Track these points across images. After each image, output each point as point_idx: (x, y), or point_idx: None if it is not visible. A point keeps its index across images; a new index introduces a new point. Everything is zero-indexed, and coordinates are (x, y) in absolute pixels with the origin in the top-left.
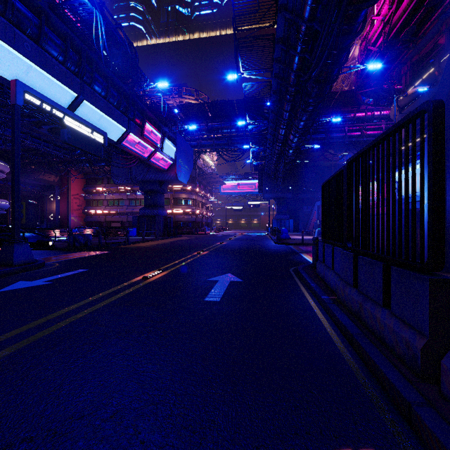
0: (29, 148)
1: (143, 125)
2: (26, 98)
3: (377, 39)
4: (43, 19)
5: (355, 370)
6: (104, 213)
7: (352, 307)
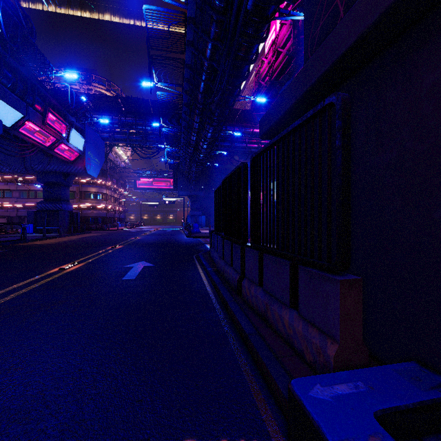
0: None
1: (46, 113)
2: None
3: (266, 76)
4: None
5: (213, 299)
6: None
7: (221, 271)
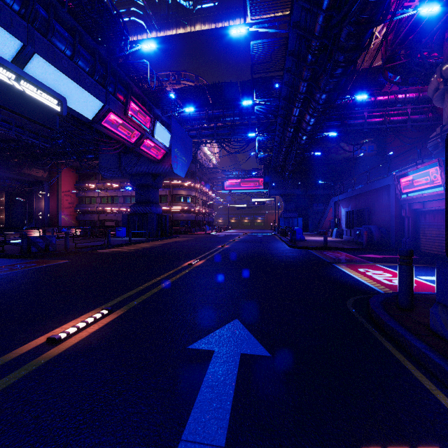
0: (9, 138)
1: (127, 101)
2: None
3: None
4: None
5: None
6: (97, 211)
7: None
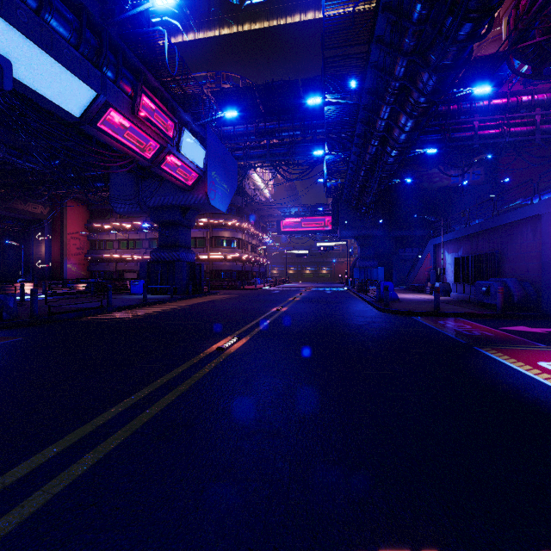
0: None
1: (136, 93)
2: None
3: None
4: None
5: None
6: (114, 259)
7: None
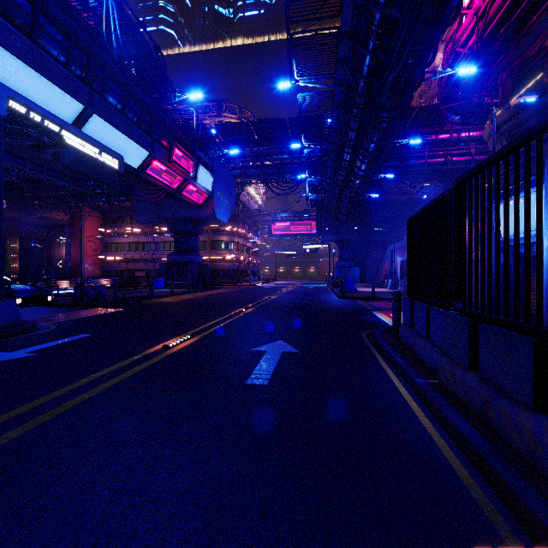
0: (31, 179)
1: (172, 148)
2: (11, 106)
3: (467, 39)
4: (37, 6)
5: (500, 529)
6: (125, 259)
7: (469, 401)
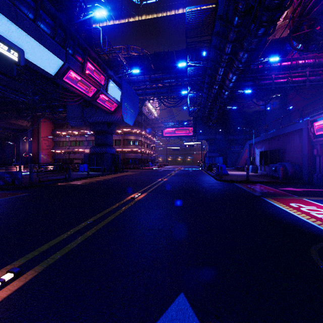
0: None
1: (84, 61)
2: None
3: None
4: None
5: None
6: (68, 152)
7: None
